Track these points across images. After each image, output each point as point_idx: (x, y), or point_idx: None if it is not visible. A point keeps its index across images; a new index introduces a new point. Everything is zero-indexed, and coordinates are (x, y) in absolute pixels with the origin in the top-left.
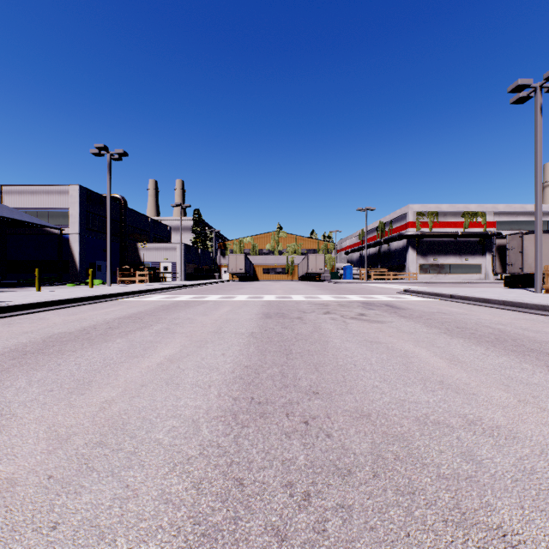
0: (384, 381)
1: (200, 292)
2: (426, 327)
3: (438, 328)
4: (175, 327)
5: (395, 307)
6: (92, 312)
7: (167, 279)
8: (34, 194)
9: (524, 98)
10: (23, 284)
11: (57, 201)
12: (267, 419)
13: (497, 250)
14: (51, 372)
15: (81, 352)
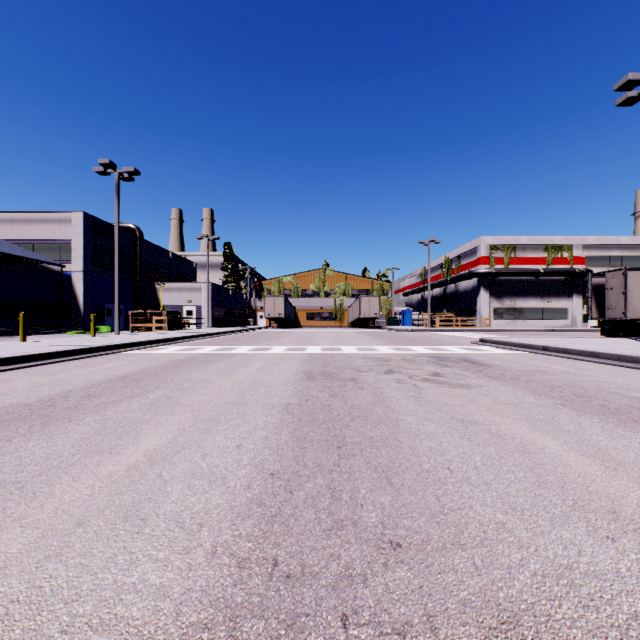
0: (512, 510)
1: (227, 343)
2: (532, 394)
3: (550, 396)
4: (180, 394)
5: (477, 363)
6: (77, 371)
7: (191, 325)
8: (29, 223)
9: (634, 98)
10: (14, 332)
11: (57, 231)
12: (300, 639)
13: (592, 291)
14: None
15: (19, 443)
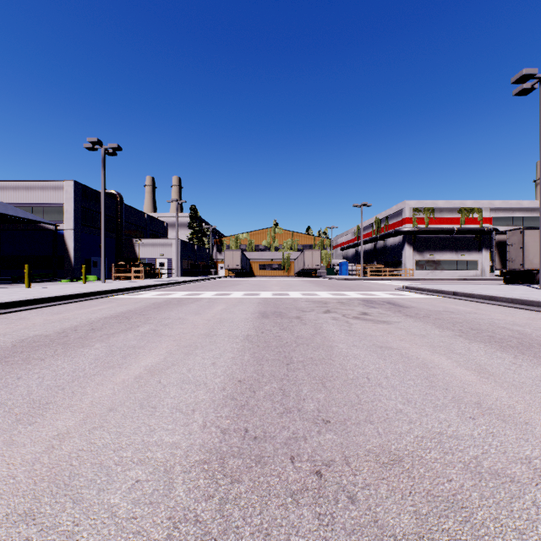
0: (408, 402)
1: (195, 289)
2: (438, 328)
3: (451, 329)
4: (163, 328)
5: (398, 305)
6: (78, 311)
7: (163, 275)
8: (29, 189)
9: (528, 89)
10: (17, 280)
11: (52, 196)
12: (265, 468)
13: (496, 246)
14: (5, 389)
15: (50, 361)
